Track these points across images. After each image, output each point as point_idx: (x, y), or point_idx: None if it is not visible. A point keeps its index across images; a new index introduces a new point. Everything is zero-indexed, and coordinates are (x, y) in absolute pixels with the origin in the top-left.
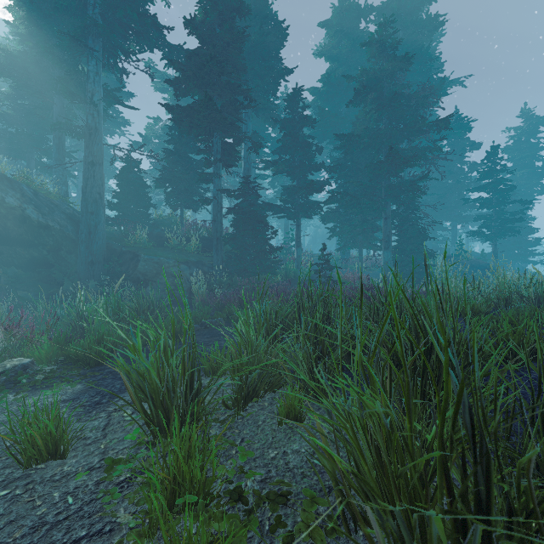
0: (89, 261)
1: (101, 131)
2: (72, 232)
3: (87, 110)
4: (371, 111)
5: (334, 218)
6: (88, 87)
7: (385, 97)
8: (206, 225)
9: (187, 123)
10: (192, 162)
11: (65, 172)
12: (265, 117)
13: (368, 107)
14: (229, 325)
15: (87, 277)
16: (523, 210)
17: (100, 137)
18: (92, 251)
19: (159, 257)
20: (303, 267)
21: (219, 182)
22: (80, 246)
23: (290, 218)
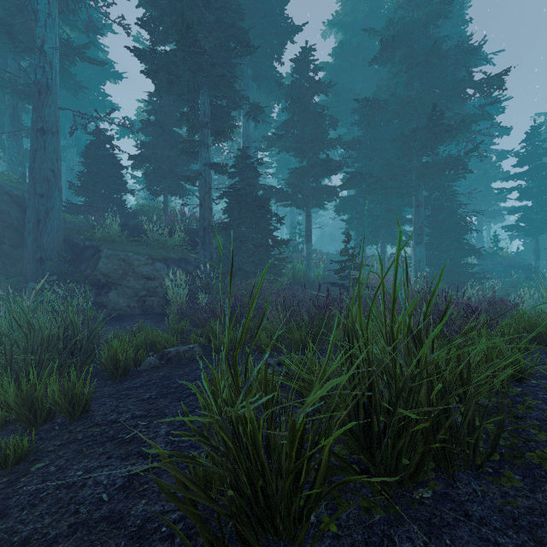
0: (38, 258)
1: (56, 90)
2: (18, 220)
3: (35, 61)
4: (400, 73)
5: (350, 208)
6: (37, 32)
7: (418, 53)
8: (195, 215)
9: (164, 76)
10: (178, 138)
11: (22, 150)
12: (268, 91)
13: (394, 71)
14: (207, 355)
15: (35, 279)
16: None
17: (54, 98)
18: (41, 244)
19: (126, 252)
20: (313, 266)
21: (207, 154)
22: (26, 239)
23: (298, 206)
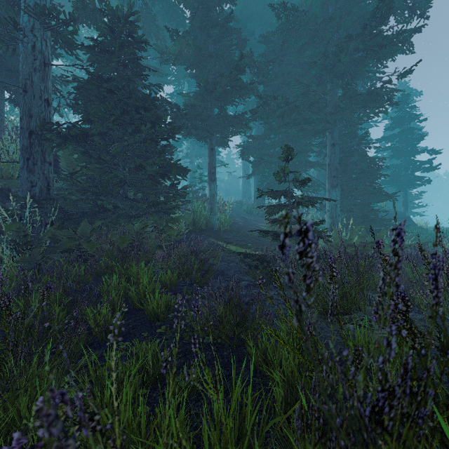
0: None
1: None
2: None
3: None
4: None
5: (256, 150)
6: None
7: None
8: None
9: None
10: None
11: None
12: (164, 11)
13: None
14: None
15: None
16: (431, 160)
17: None
18: None
19: None
20: (217, 212)
21: (38, 1)
22: None
23: (199, 137)
